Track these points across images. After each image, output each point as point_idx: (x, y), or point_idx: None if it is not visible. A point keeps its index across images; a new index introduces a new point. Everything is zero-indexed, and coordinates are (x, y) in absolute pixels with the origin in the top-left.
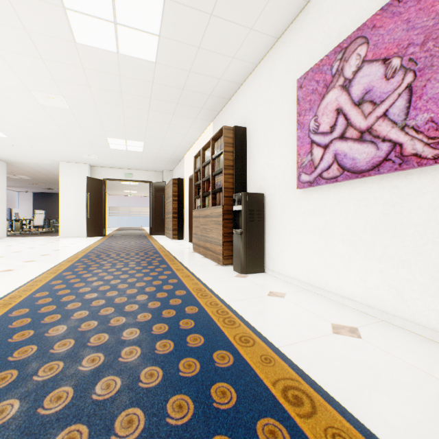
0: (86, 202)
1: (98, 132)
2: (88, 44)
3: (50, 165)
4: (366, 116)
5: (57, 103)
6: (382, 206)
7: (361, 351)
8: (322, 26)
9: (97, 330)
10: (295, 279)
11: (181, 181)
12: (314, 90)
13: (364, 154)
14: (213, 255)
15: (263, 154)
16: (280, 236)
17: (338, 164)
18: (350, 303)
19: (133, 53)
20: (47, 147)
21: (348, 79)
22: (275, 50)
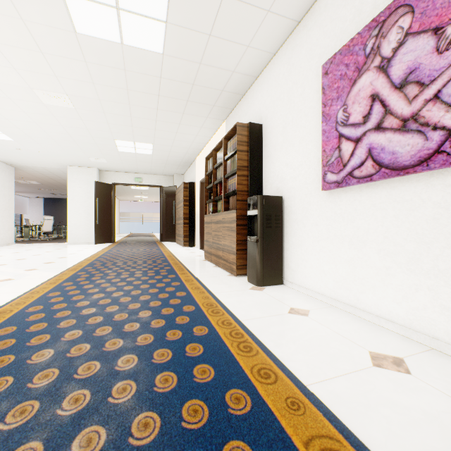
0: (94, 208)
1: (105, 134)
2: (90, 35)
3: (58, 170)
4: (411, 101)
5: (61, 103)
6: (431, 209)
7: (415, 394)
8: (352, 0)
9: (88, 357)
10: (319, 293)
11: (192, 185)
12: (343, 76)
13: (408, 147)
14: (226, 264)
15: (281, 153)
16: (302, 245)
17: (373, 160)
18: (389, 325)
19: (138, 43)
20: (54, 150)
21: (386, 59)
22: (295, 35)
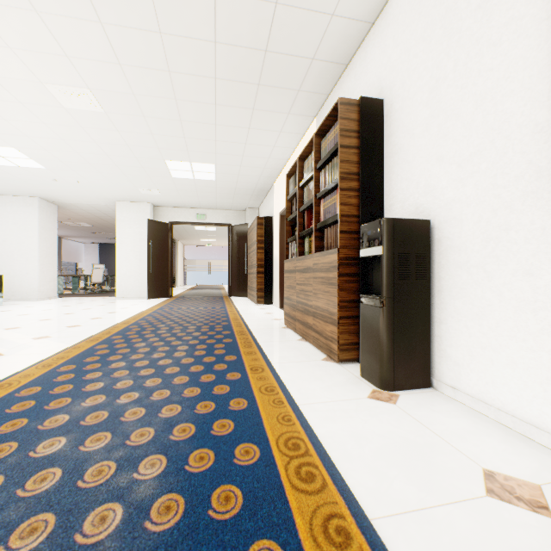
0: (147, 253)
1: (151, 152)
2: None
3: (107, 207)
4: None
5: (85, 105)
6: None
7: None
8: None
9: None
10: (538, 428)
11: (269, 220)
12: None
13: None
14: (319, 339)
15: (425, 139)
16: (481, 315)
17: None
18: None
19: None
20: (95, 180)
21: None
22: None
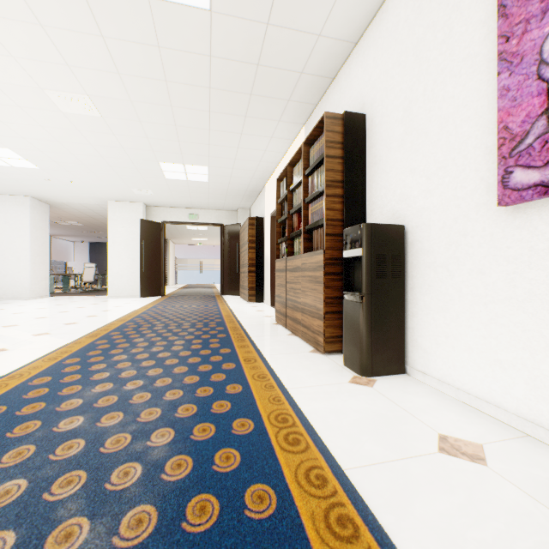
0: (139, 252)
1: (146, 154)
2: None
3: (99, 206)
4: None
5: (83, 109)
6: None
7: None
8: None
9: None
10: (488, 403)
11: (260, 221)
12: None
13: None
14: (307, 333)
15: (400, 153)
16: (445, 308)
17: None
18: None
19: None
20: (89, 180)
21: None
22: None
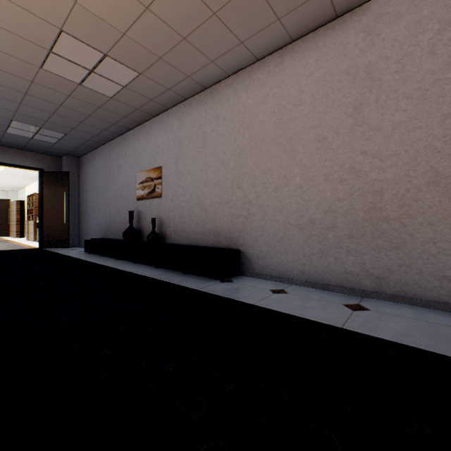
0: None
1: None
2: None
3: None
4: None
5: None
6: None
7: None
8: None
9: None
10: None
11: (23, 202)
12: None
13: None
14: (32, 239)
15: None
16: None
17: None
18: None
19: None
20: None
21: None
22: None
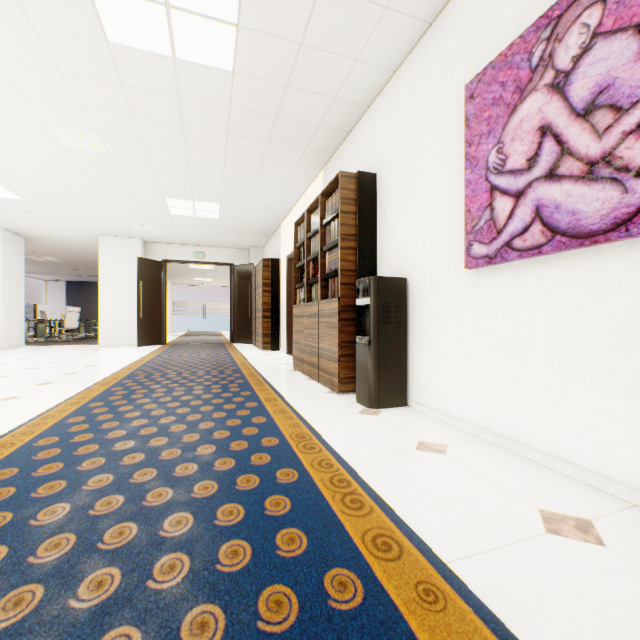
0: (137, 295)
1: (152, 190)
2: (128, 45)
3: (86, 241)
4: (601, 134)
5: (88, 145)
6: (632, 295)
7: (614, 578)
8: None
9: (120, 516)
10: (460, 420)
11: (276, 262)
12: (497, 100)
13: (596, 203)
14: (324, 376)
15: (404, 215)
16: (435, 348)
17: (543, 223)
18: (567, 468)
19: (197, 57)
20: (80, 213)
21: (562, 72)
22: (425, 43)
